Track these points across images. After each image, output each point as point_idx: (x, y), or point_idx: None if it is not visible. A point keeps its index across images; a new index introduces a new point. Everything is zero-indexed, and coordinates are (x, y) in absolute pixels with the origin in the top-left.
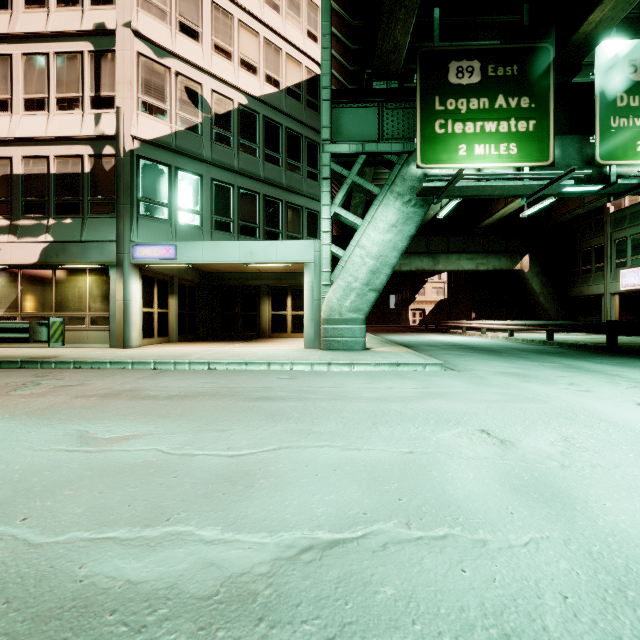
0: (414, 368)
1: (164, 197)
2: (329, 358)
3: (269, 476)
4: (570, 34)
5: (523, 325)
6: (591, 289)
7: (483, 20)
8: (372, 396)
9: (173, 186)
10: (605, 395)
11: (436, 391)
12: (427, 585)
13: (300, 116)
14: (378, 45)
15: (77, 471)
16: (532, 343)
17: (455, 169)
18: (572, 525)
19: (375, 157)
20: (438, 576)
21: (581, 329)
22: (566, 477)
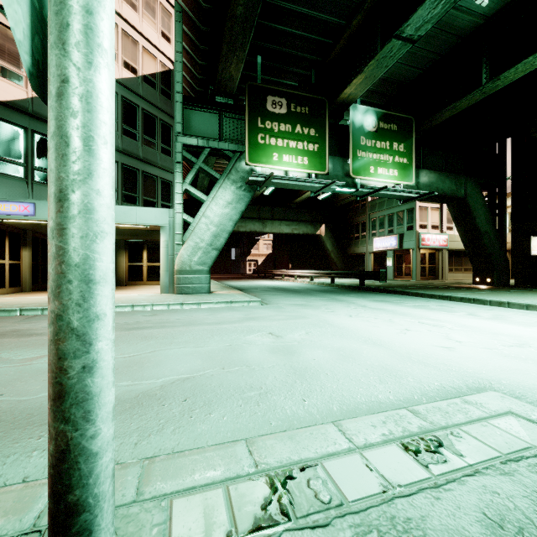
0: (242, 304)
1: (19, 156)
2: (182, 300)
3: (151, 362)
4: (337, 95)
5: (318, 273)
6: (359, 249)
7: (290, 69)
8: (212, 322)
9: (29, 147)
10: (339, 313)
11: (252, 316)
12: (228, 381)
13: (155, 101)
14: (219, 73)
15: (17, 375)
16: (322, 285)
17: (271, 168)
18: (290, 360)
19: (217, 151)
20: (232, 379)
21: (348, 276)
22: (298, 346)
